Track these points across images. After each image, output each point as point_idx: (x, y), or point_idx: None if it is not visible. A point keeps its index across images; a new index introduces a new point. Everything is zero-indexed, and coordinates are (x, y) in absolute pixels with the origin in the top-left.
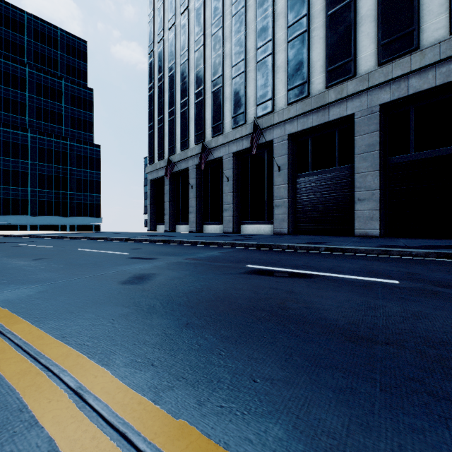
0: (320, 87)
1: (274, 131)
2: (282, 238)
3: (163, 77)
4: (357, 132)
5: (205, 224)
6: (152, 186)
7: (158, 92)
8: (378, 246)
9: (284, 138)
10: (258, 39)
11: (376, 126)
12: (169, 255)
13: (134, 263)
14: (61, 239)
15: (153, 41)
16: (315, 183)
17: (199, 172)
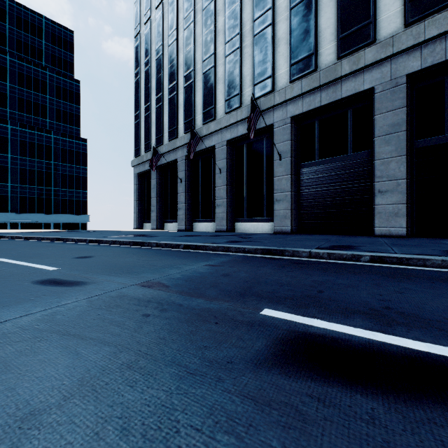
0: (330, 59)
1: (274, 113)
2: (289, 238)
3: (150, 61)
4: (377, 110)
5: (196, 222)
6: (139, 181)
7: (145, 78)
8: (446, 252)
9: (286, 121)
10: (256, 8)
11: (403, 101)
12: (119, 272)
13: (16, 303)
14: (11, 240)
15: (139, 22)
16: (323, 174)
17: (189, 164)
